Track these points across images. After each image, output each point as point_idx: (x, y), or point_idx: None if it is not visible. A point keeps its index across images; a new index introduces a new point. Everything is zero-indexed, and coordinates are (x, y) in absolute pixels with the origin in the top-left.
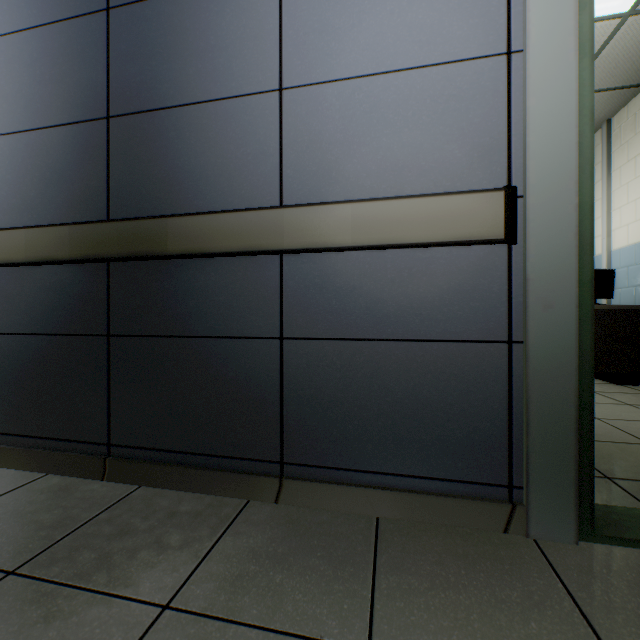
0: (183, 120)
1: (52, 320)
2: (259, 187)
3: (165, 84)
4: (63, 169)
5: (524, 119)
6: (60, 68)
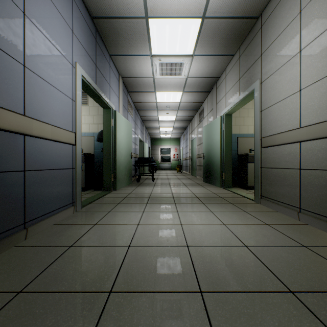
0: None
1: None
2: (16, 102)
3: None
4: None
5: (75, 117)
6: None
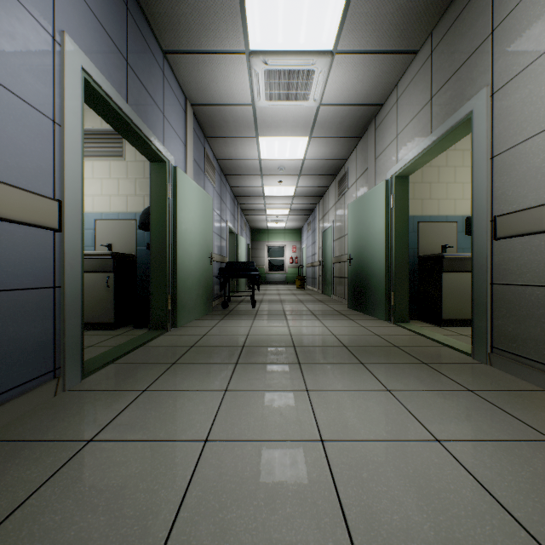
0: None
1: None
2: None
3: None
4: None
5: (63, 165)
6: None
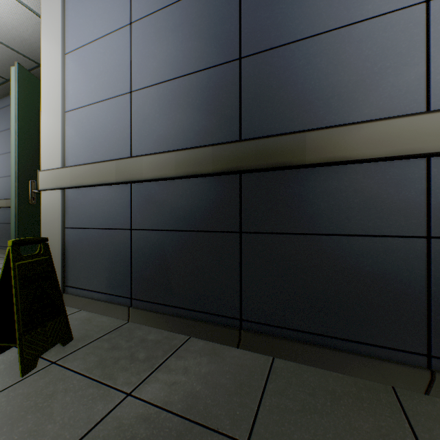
0: (313, 48)
1: (191, 220)
2: (400, 96)
3: (294, 21)
4: (200, 104)
5: None
6: (198, 27)
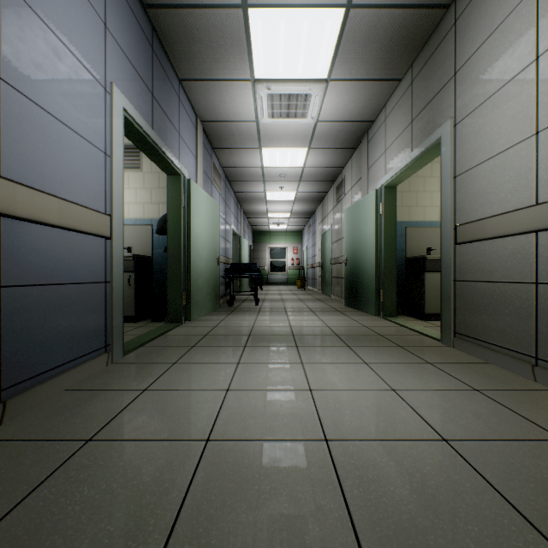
0: None
1: None
2: None
3: None
4: None
5: (112, 187)
6: None
